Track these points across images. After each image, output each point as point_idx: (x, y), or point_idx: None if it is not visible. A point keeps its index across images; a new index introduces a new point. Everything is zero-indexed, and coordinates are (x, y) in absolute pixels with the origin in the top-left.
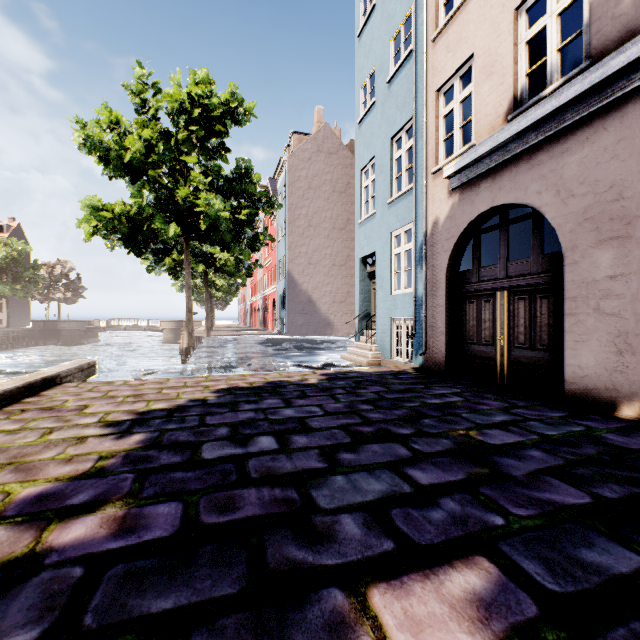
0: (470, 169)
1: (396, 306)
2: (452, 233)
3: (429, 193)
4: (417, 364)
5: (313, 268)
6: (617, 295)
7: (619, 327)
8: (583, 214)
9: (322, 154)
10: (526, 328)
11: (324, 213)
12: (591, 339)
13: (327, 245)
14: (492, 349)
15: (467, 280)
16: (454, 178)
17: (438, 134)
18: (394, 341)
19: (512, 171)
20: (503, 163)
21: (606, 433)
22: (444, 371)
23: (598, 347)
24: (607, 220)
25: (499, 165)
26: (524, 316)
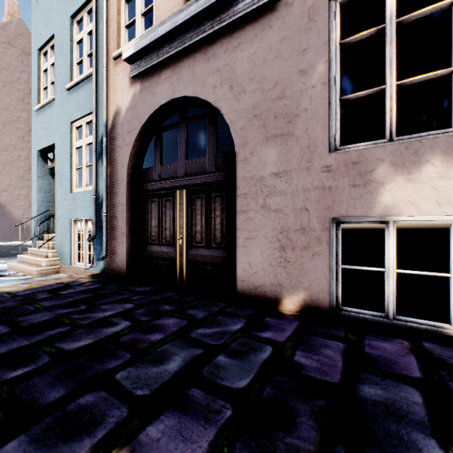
0: (151, 55)
1: (77, 205)
2: (134, 125)
3: (111, 80)
4: (99, 269)
5: (1, 168)
6: (281, 191)
7: (282, 223)
8: (253, 110)
9: (15, 49)
10: (203, 227)
11: (18, 112)
12: (260, 236)
13: (22, 147)
14: (173, 249)
15: (150, 178)
16: (135, 64)
17: (121, 18)
18: (76, 245)
19: (191, 62)
20: (182, 53)
21: (295, 352)
22: (126, 276)
23: (265, 243)
24: (273, 117)
25: (179, 55)
26: (201, 215)
